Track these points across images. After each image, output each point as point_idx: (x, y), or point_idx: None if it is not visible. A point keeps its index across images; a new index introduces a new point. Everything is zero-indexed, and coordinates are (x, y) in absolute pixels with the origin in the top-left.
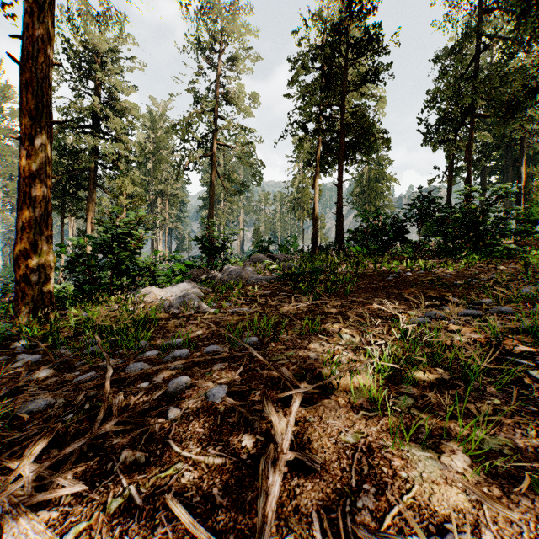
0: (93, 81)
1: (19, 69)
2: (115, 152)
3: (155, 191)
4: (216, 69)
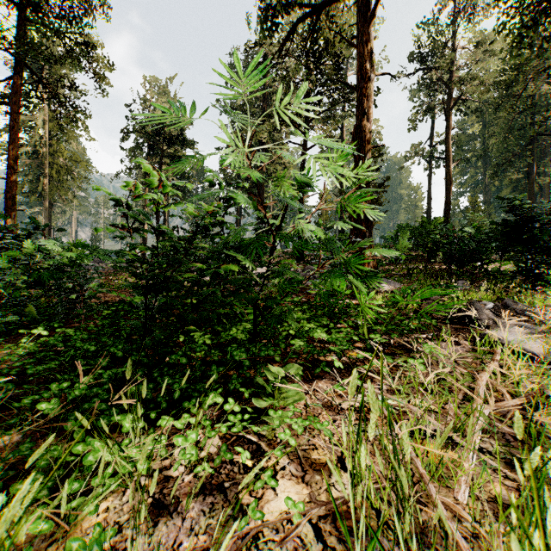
0: None
1: (7, 191)
2: None
3: None
4: None
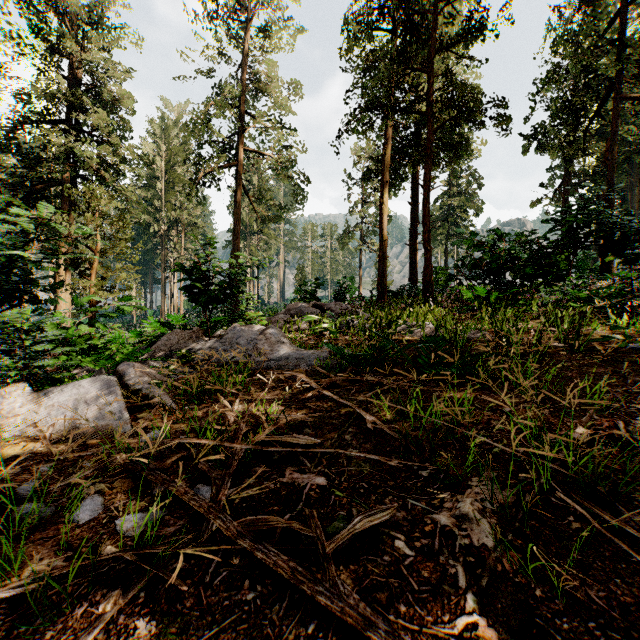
0: (69, 58)
1: None
2: (101, 159)
3: (166, 219)
4: (243, 46)
